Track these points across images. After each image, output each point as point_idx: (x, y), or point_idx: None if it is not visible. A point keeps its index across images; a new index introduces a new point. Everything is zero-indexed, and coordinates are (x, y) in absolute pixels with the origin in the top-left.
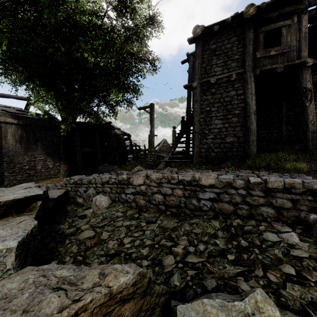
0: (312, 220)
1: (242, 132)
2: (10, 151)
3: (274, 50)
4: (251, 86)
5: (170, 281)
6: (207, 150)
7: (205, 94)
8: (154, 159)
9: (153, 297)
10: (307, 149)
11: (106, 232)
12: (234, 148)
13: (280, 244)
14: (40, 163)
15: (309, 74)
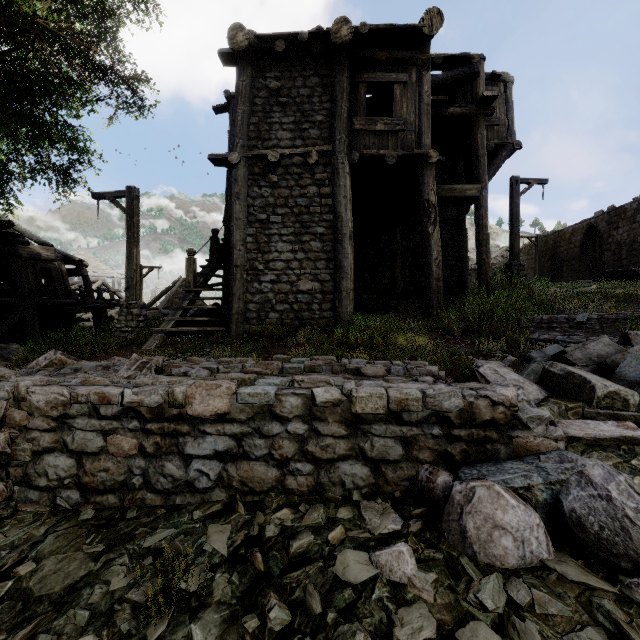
0: (441, 488)
1: (329, 271)
2: None
3: (382, 122)
4: (345, 183)
5: None
6: (261, 306)
7: (258, 184)
8: (137, 326)
9: None
10: (430, 309)
11: None
12: (314, 303)
13: (372, 592)
14: None
15: (433, 178)
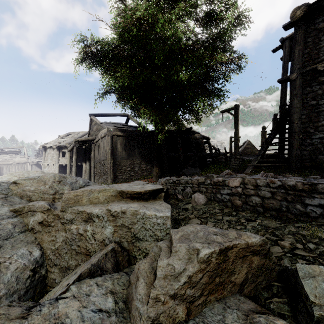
0: None
1: None
2: (119, 157)
3: None
4: None
5: (280, 262)
6: (312, 152)
7: (309, 85)
8: (239, 163)
9: (271, 262)
10: None
11: (211, 222)
12: None
13: None
14: (137, 166)
15: None
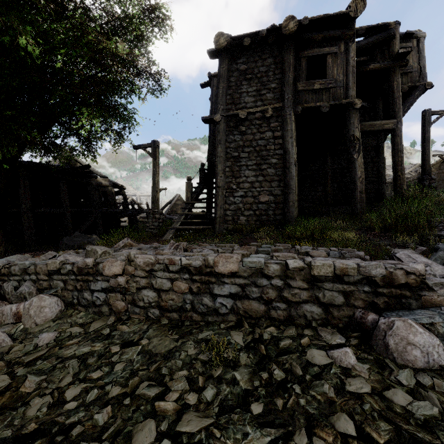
0: (370, 322)
1: (280, 188)
2: None
3: (318, 83)
4: (291, 128)
5: None
6: (234, 212)
7: (232, 133)
8: (158, 225)
9: None
10: (355, 213)
11: (35, 376)
12: (270, 210)
13: (330, 370)
14: None
15: (358, 119)
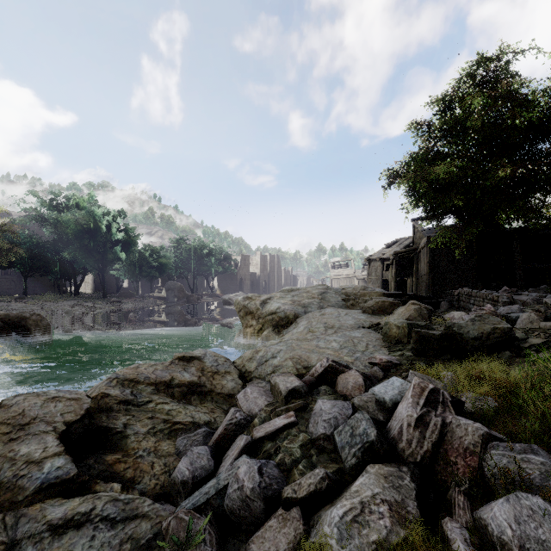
0: None
1: None
2: (441, 271)
3: None
4: None
5: None
6: None
7: None
8: None
9: None
10: None
11: None
12: None
13: None
14: (471, 282)
15: None
